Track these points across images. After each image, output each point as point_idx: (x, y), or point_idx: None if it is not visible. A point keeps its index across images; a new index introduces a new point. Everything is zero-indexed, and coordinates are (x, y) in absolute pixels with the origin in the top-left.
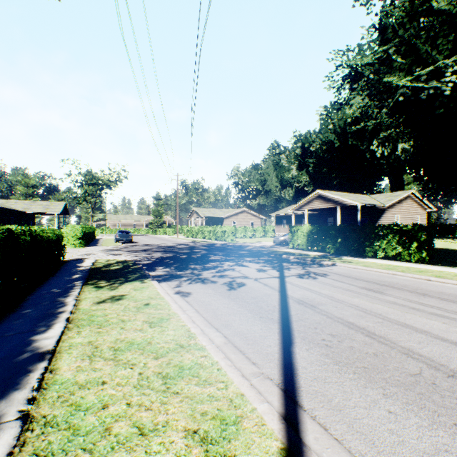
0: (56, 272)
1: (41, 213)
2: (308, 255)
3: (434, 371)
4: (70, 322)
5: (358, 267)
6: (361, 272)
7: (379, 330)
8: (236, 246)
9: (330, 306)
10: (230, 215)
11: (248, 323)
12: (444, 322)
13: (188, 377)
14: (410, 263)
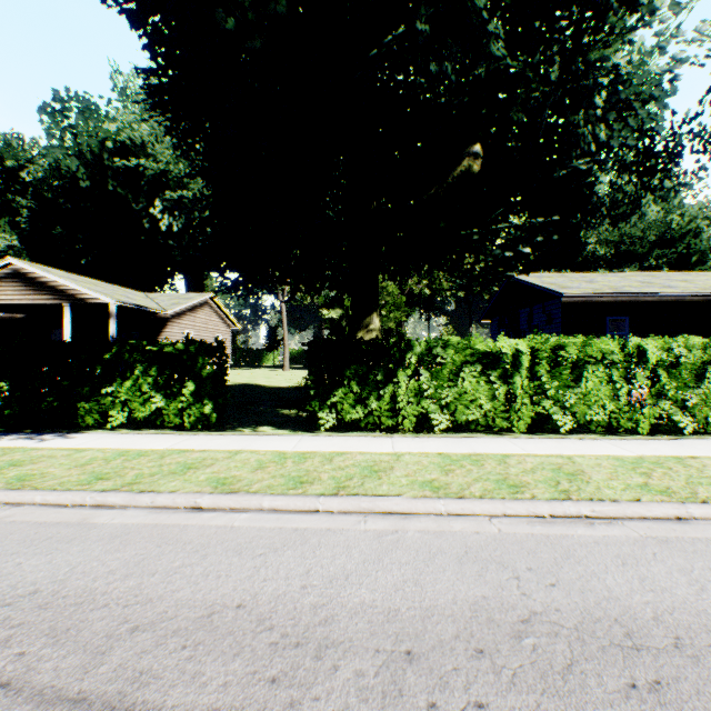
0: None
1: None
2: None
3: None
4: None
5: None
6: None
7: None
8: None
9: None
10: None
11: None
12: None
13: None
14: (181, 432)
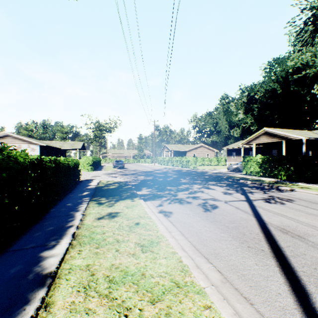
0: (73, 189)
1: (69, 149)
2: (263, 181)
3: None
4: (74, 238)
5: None
6: None
7: None
8: (198, 172)
9: None
10: (191, 149)
11: (238, 253)
12: None
13: None
14: None
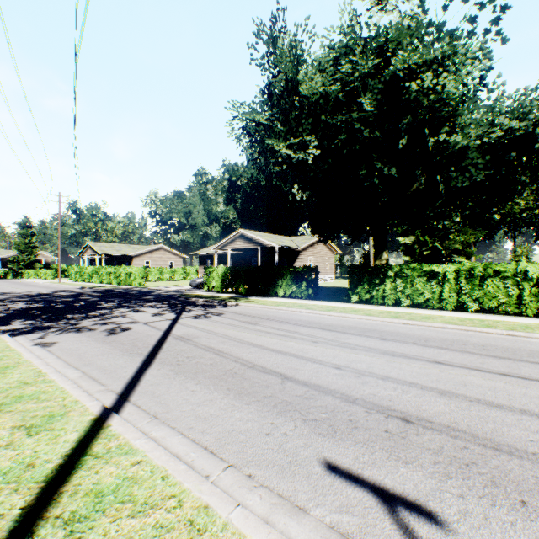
0: None
1: None
2: (218, 297)
3: (243, 366)
4: None
5: (256, 305)
6: (256, 309)
7: (229, 349)
8: (143, 291)
9: (204, 338)
10: (143, 252)
11: (115, 359)
12: (280, 338)
13: (26, 401)
14: (301, 299)
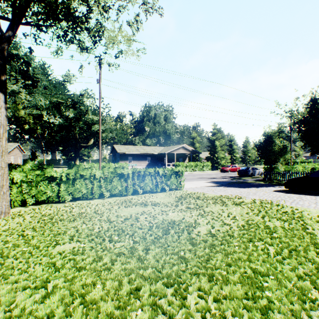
0: None
1: None
2: None
3: None
4: None
5: None
6: None
7: None
8: None
9: None
10: None
11: None
12: None
13: None
14: None
